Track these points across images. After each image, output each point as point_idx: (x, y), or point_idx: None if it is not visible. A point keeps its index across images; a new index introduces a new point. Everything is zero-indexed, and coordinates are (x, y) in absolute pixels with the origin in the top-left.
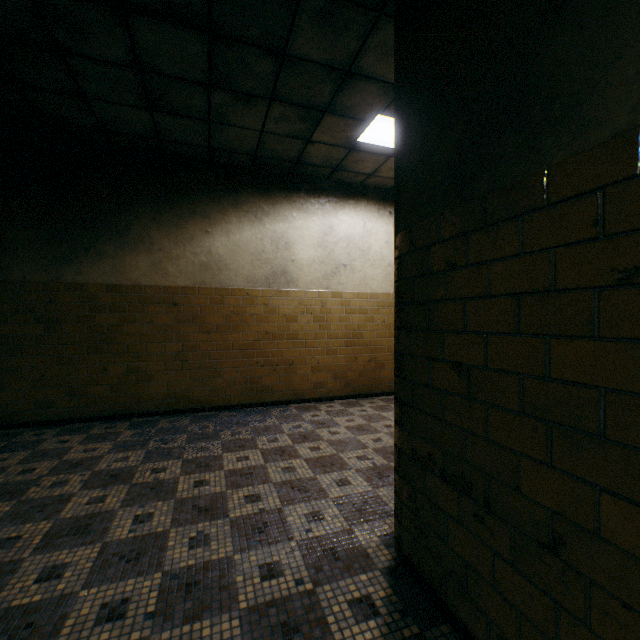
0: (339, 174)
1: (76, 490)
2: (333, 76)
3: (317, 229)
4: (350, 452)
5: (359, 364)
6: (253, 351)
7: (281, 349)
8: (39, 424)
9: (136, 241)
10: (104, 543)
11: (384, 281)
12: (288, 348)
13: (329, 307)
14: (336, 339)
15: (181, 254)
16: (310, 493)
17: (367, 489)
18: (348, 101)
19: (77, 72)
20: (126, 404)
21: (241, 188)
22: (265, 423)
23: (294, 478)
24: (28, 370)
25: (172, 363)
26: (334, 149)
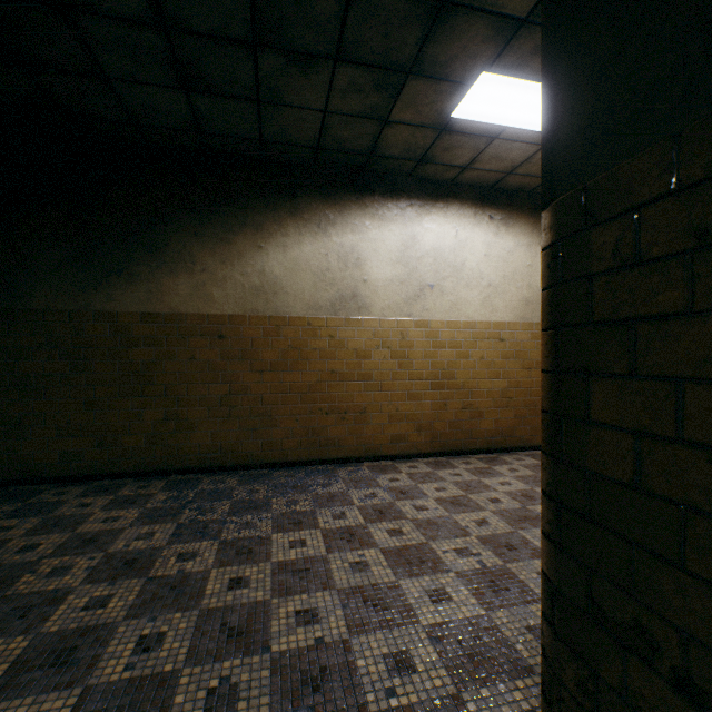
0: (424, 169)
1: (76, 583)
2: (422, 11)
3: (396, 241)
4: (445, 541)
5: (449, 412)
6: (315, 395)
7: (350, 393)
8: (64, 480)
9: (175, 260)
10: (85, 688)
11: (482, 306)
12: (359, 391)
13: (411, 340)
14: (420, 380)
15: (228, 275)
16: (391, 613)
17: (477, 612)
18: (441, 53)
19: (91, 40)
20: (163, 458)
21: (301, 192)
22: (329, 489)
23: (367, 583)
24: (52, 415)
25: (217, 409)
26: (419, 132)
